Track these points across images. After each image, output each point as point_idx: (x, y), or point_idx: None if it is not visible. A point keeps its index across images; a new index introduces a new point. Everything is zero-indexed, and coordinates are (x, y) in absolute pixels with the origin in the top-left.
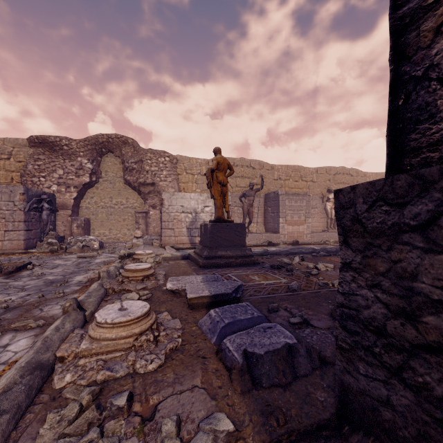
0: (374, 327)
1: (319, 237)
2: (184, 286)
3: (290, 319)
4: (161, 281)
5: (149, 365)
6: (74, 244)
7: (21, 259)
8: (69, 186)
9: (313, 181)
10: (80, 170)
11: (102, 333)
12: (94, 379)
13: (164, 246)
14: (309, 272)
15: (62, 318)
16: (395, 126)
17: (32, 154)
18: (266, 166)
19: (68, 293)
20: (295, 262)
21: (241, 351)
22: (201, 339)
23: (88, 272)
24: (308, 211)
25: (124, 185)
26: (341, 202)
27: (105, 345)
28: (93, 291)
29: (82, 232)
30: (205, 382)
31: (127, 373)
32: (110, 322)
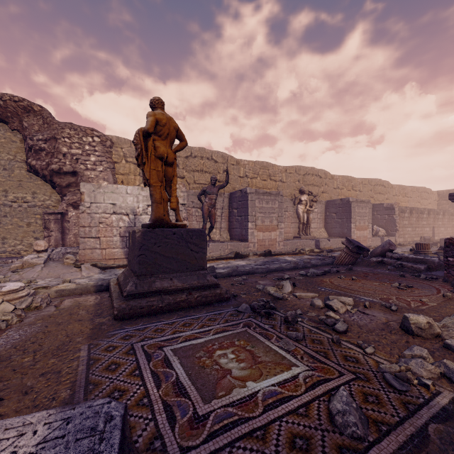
0: None
1: (292, 245)
2: None
3: None
4: None
5: None
6: None
7: None
8: None
9: (282, 181)
10: None
11: None
12: None
13: (81, 265)
14: (328, 323)
15: None
16: None
17: None
18: (231, 160)
19: None
20: (285, 292)
21: None
22: None
23: None
24: (281, 214)
25: (29, 173)
26: None
27: None
28: None
29: None
30: None
31: None
32: None
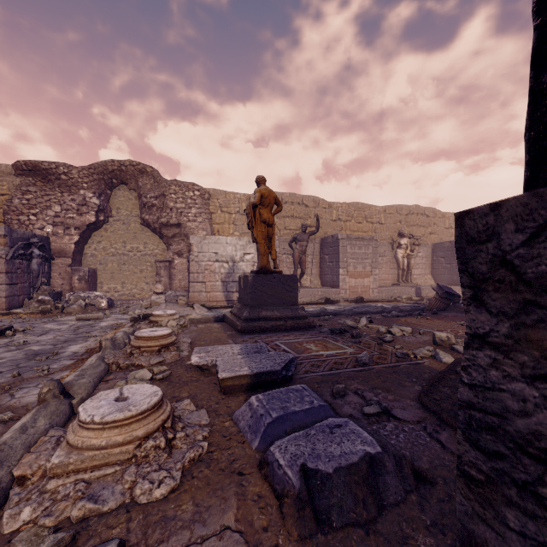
0: (538, 449)
1: (388, 293)
2: (215, 360)
3: (364, 408)
4: (185, 352)
5: (156, 490)
6: (74, 302)
7: (1, 322)
8: (69, 227)
9: (380, 223)
10: (83, 206)
11: (86, 438)
12: (67, 515)
13: (192, 305)
14: (381, 338)
15: (34, 411)
16: (542, 116)
17: (19, 184)
18: (323, 203)
19: (55, 369)
20: (361, 325)
21: (298, 468)
22: (236, 442)
23: (89, 340)
24: (375, 260)
25: (142, 226)
26: (469, 232)
27: (90, 456)
28: (88, 368)
29: (86, 287)
30: (242, 519)
31: (120, 503)
32: (99, 420)
